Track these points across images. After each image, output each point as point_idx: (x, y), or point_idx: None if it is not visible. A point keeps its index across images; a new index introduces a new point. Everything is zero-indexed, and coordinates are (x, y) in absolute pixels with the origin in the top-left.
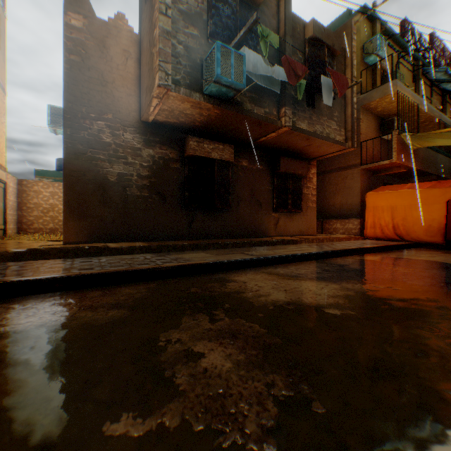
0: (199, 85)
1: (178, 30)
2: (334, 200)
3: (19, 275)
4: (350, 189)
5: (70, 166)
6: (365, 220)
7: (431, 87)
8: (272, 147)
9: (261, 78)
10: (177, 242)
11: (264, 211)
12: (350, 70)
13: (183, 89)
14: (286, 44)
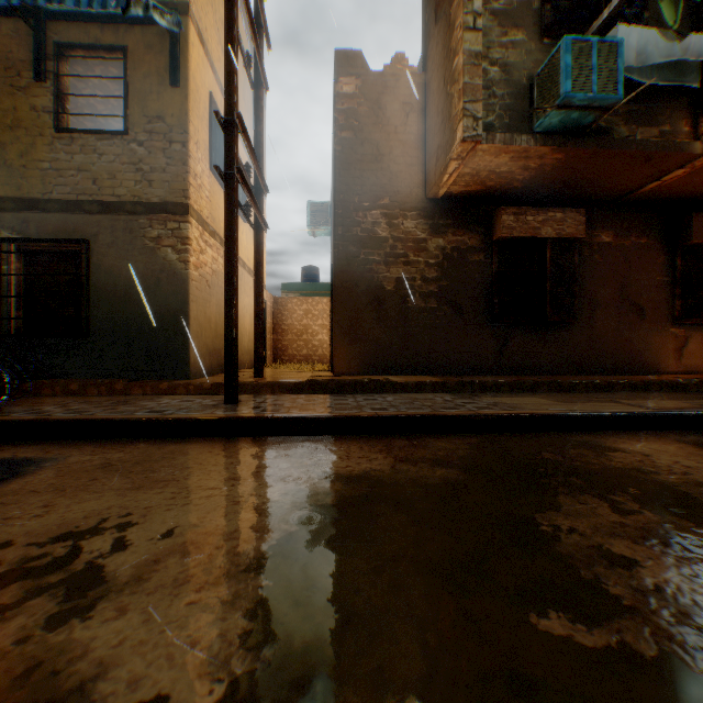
0: (526, 121)
1: (491, 44)
2: None
3: (312, 410)
4: None
5: (340, 276)
6: None
7: None
8: (668, 198)
9: (650, 71)
10: (485, 378)
11: (649, 323)
12: None
13: (500, 134)
14: None
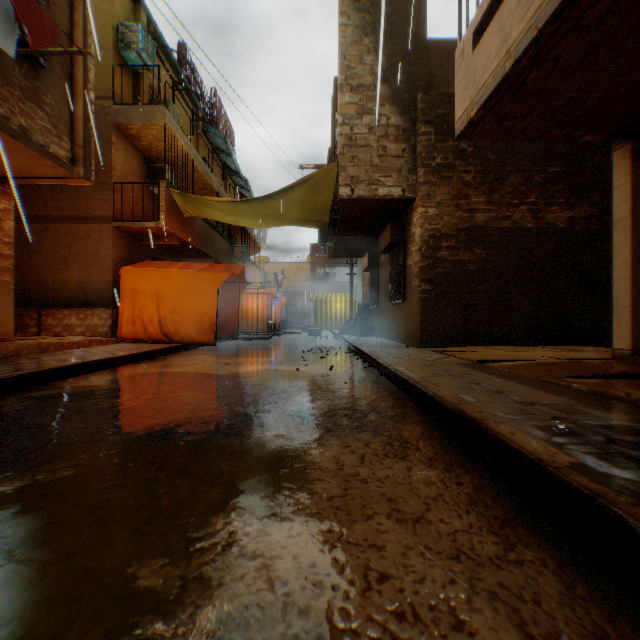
0: None
1: None
2: (67, 274)
3: None
4: (98, 258)
5: None
6: (121, 312)
7: (214, 153)
8: None
9: None
10: None
11: None
12: (84, 37)
13: None
14: None
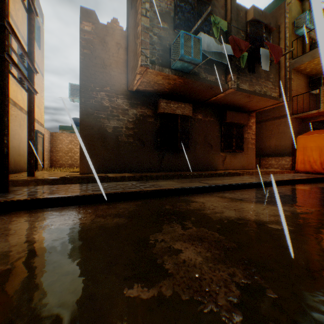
0: (168, 63)
1: (154, 26)
2: (269, 142)
3: (57, 193)
4: (283, 134)
5: (83, 123)
6: (295, 158)
7: None
8: (220, 104)
9: (212, 54)
10: (153, 174)
11: (214, 151)
12: (283, 42)
13: (157, 66)
14: (232, 27)
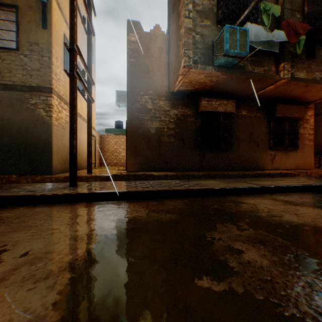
0: (211, 60)
1: (196, 25)
2: None
3: (113, 188)
4: None
5: (130, 125)
6: None
7: None
8: (268, 97)
9: (260, 44)
10: (194, 173)
11: (261, 149)
12: None
13: (200, 65)
14: (284, 10)
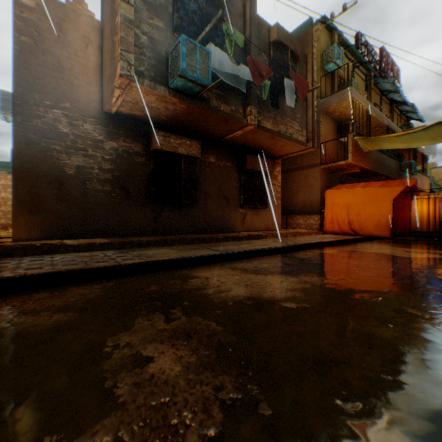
0: (165, 78)
1: (142, 20)
2: (297, 197)
3: None
4: (312, 187)
5: (20, 157)
6: (325, 216)
7: (381, 96)
8: (239, 145)
9: (227, 76)
10: (142, 238)
11: (231, 206)
12: (311, 75)
13: (147, 81)
14: (252, 45)
